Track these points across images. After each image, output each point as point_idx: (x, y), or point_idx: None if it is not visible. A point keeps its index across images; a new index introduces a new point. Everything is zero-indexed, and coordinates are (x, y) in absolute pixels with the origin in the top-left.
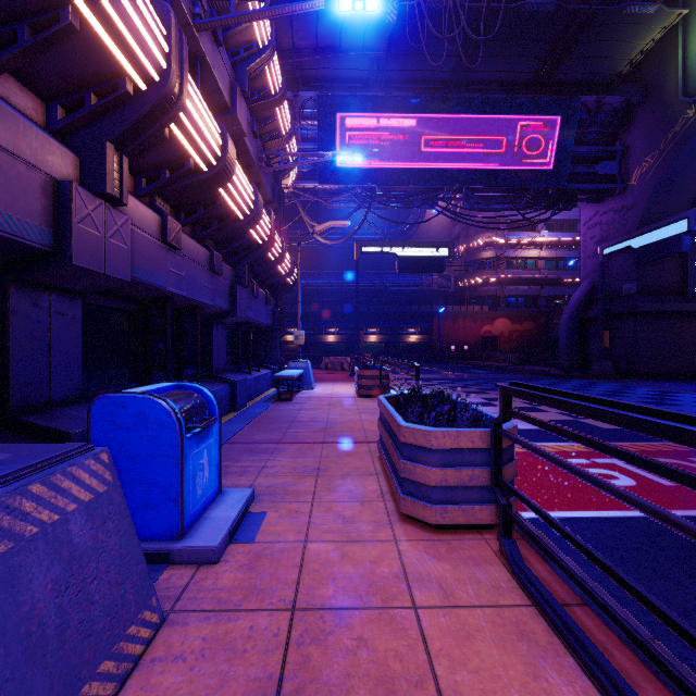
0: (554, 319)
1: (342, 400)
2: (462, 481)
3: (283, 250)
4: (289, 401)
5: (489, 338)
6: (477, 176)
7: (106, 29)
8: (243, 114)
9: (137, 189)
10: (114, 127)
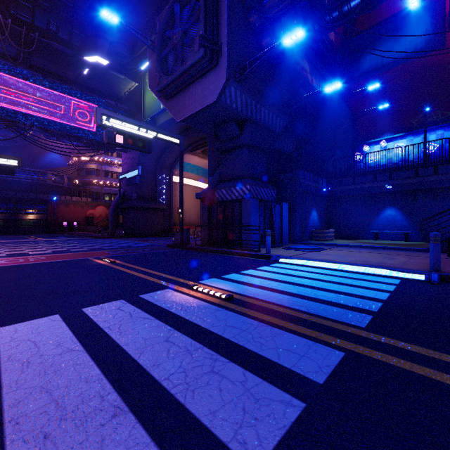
0: None
1: None
2: None
3: None
4: None
5: (90, 218)
6: (45, 122)
7: None
8: None
9: None
10: None
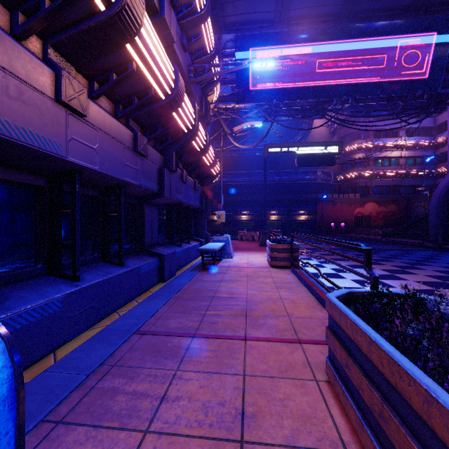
0: (413, 202)
1: (257, 271)
2: None
3: (207, 142)
4: (212, 271)
5: (361, 217)
6: (362, 88)
7: None
8: (171, 20)
9: (13, 27)
10: None
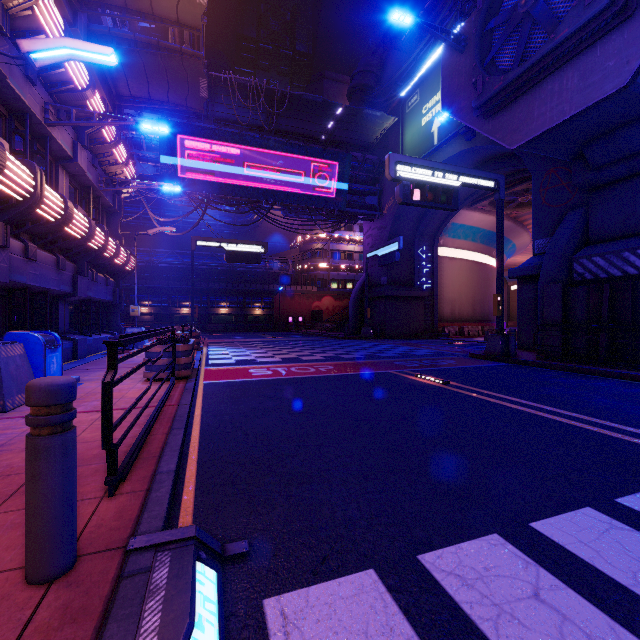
0: None
1: None
2: (165, 363)
3: (117, 250)
4: (122, 354)
5: (317, 312)
6: (286, 196)
7: (7, 188)
8: (83, 160)
9: (10, 231)
10: (5, 216)
